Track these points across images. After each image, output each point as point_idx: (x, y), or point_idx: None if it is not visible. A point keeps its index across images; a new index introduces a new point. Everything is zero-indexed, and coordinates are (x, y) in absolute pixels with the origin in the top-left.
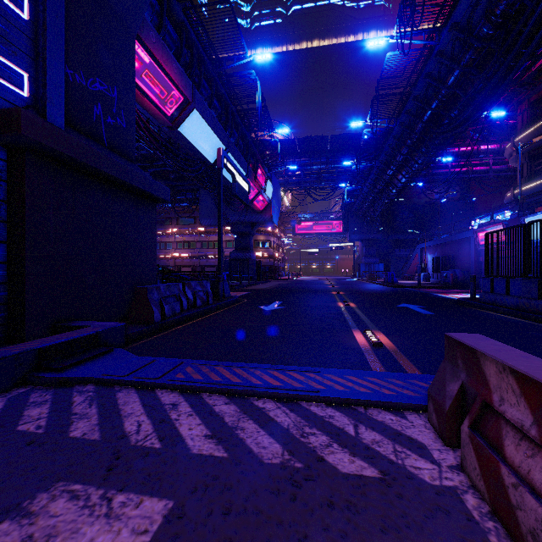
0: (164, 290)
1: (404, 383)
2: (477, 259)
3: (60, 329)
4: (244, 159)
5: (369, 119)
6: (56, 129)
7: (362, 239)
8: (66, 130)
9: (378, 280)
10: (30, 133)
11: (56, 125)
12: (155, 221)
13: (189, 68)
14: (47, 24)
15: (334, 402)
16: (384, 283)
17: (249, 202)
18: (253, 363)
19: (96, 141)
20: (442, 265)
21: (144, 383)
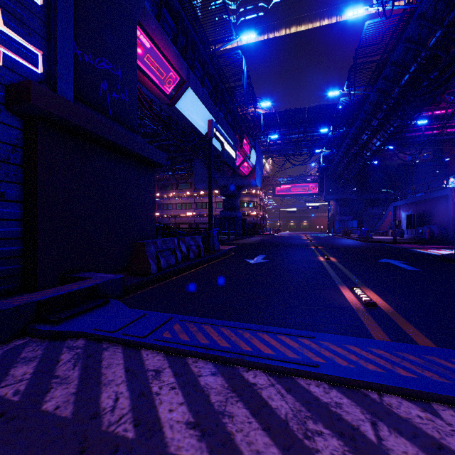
0: (160, 245)
1: (420, 360)
2: (454, 216)
3: (68, 279)
4: (231, 131)
5: (346, 88)
6: (63, 99)
7: (337, 199)
8: (75, 103)
9: (353, 236)
10: (39, 103)
11: (66, 98)
12: (153, 183)
13: (184, 52)
14: (57, 8)
15: (337, 382)
16: (359, 238)
17: (236, 168)
18: (241, 323)
19: (103, 114)
20: (417, 222)
21: (131, 341)
